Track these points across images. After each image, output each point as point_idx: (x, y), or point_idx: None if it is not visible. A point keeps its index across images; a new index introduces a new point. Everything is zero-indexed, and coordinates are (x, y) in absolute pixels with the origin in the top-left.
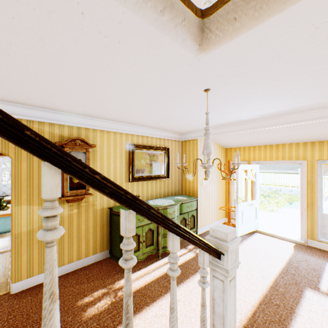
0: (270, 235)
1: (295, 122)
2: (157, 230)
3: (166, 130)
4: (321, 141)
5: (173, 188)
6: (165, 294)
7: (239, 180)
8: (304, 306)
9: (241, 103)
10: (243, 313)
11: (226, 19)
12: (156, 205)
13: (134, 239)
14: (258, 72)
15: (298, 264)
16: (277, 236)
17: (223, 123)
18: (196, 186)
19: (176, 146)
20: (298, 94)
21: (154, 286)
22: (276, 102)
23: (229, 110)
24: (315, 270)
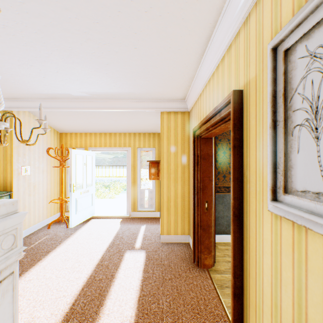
0: (105, 217)
1: (120, 109)
2: None
3: None
4: (140, 133)
5: None
6: None
7: (73, 166)
8: (122, 268)
9: (62, 64)
10: (60, 312)
11: None
12: None
13: None
14: (66, 10)
15: (123, 234)
16: (111, 216)
17: (49, 94)
18: (10, 177)
19: None
20: (117, 73)
21: None
22: (100, 77)
23: (49, 72)
24: (134, 234)
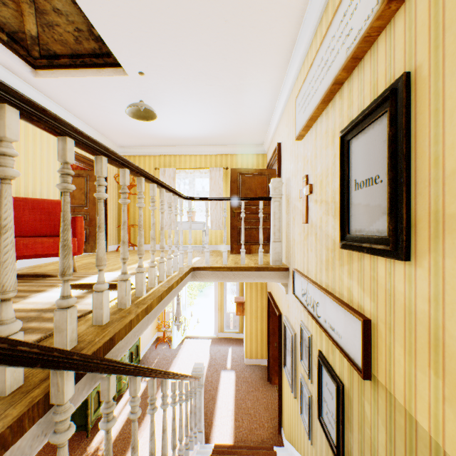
0: (196, 337)
1: None
2: None
3: None
4: None
5: None
6: (141, 427)
7: (175, 300)
8: (222, 382)
9: None
10: None
11: (204, 276)
12: None
13: (95, 397)
14: None
15: (216, 356)
16: (201, 336)
17: None
18: None
19: None
20: None
21: (128, 427)
22: None
23: None
24: (224, 355)
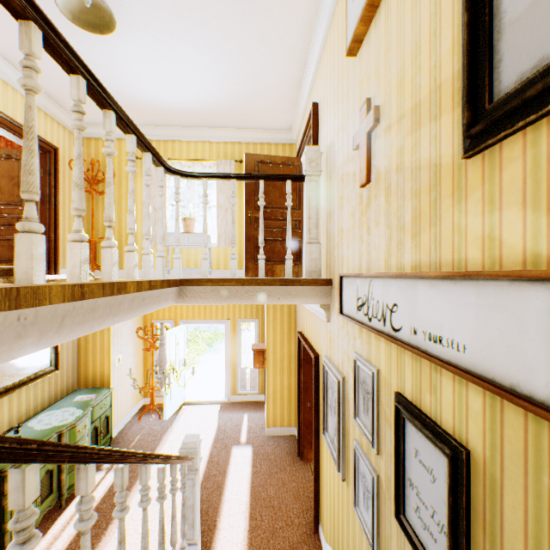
0: (199, 403)
1: None
2: (59, 467)
3: None
4: None
5: (65, 382)
6: (101, 542)
7: (168, 350)
8: (233, 463)
9: None
10: None
11: (199, 295)
12: (55, 428)
13: None
14: None
15: (226, 426)
16: (206, 401)
17: None
18: (108, 371)
19: None
20: None
21: (78, 545)
22: None
23: None
24: (238, 425)
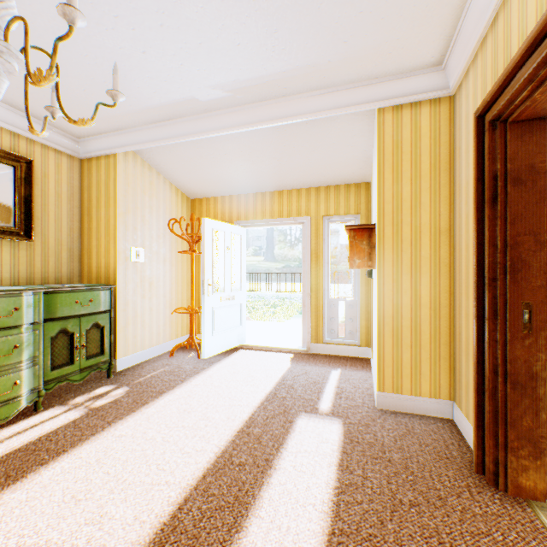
0: (262, 349)
1: (287, 118)
2: None
3: (20, 110)
4: (328, 186)
5: (51, 268)
6: None
7: (207, 249)
8: (290, 448)
9: None
10: (152, 518)
11: None
12: None
13: None
14: None
15: (294, 381)
16: (272, 348)
17: (162, 105)
18: (113, 262)
19: (63, 167)
20: None
21: None
22: (243, 23)
23: (149, 31)
24: (317, 383)
